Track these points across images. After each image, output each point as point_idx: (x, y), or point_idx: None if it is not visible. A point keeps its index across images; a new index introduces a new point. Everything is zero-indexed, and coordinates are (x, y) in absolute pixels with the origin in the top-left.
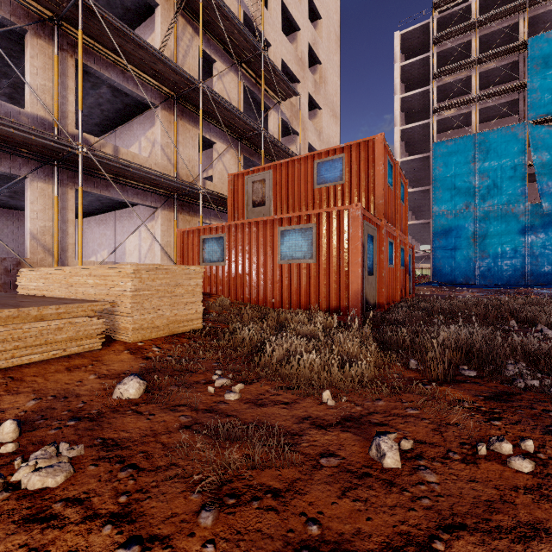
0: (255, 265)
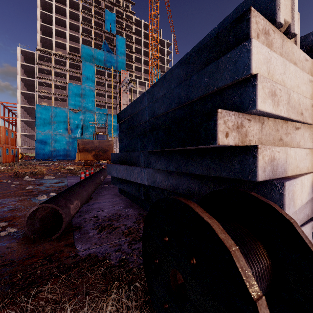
0: None
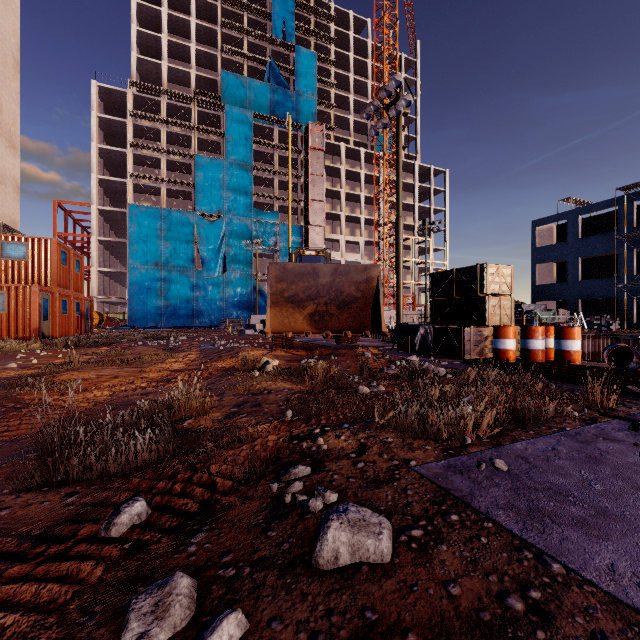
0: None
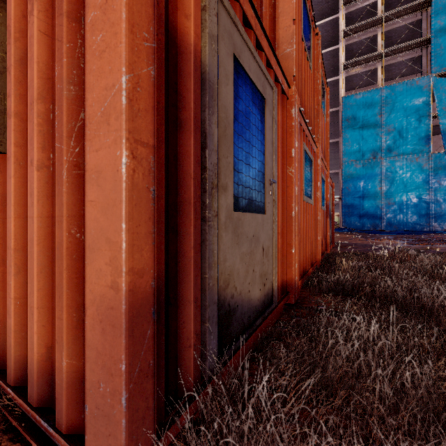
0: None
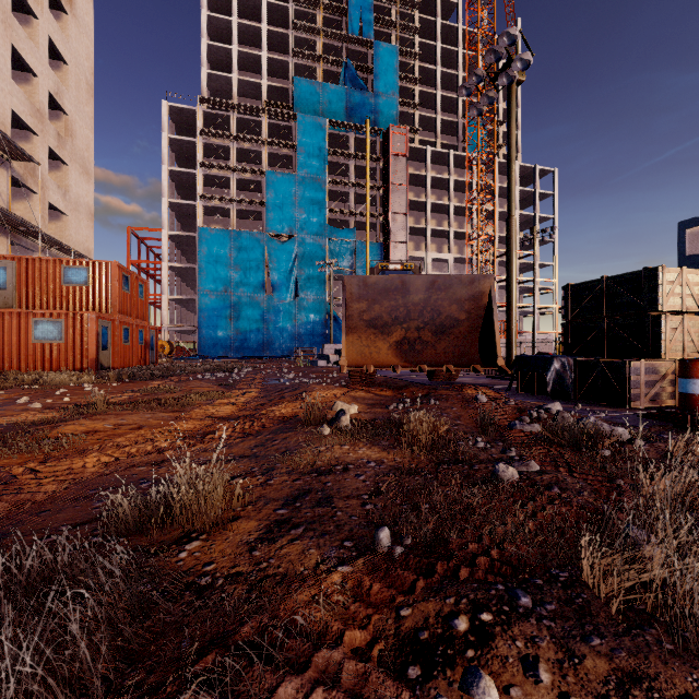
0: (9, 343)
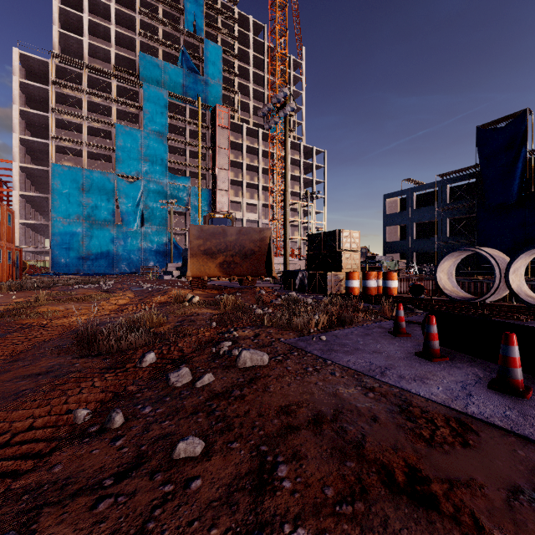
0: None
